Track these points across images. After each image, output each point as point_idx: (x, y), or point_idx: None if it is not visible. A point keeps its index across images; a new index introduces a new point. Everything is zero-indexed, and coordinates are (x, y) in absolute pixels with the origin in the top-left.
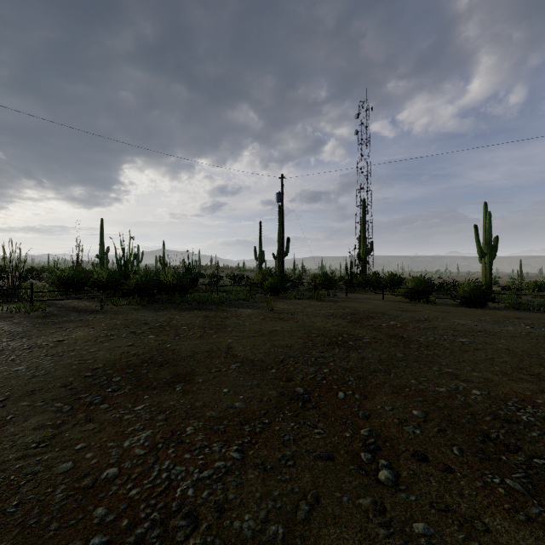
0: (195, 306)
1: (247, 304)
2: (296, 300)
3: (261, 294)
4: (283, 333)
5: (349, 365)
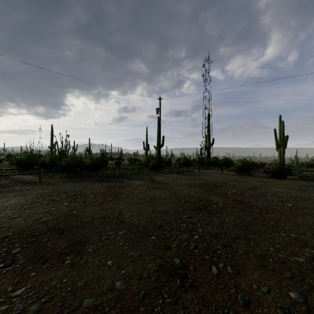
0: (103, 179)
1: (137, 177)
2: (169, 174)
3: (146, 170)
4: (161, 199)
5: (214, 231)
